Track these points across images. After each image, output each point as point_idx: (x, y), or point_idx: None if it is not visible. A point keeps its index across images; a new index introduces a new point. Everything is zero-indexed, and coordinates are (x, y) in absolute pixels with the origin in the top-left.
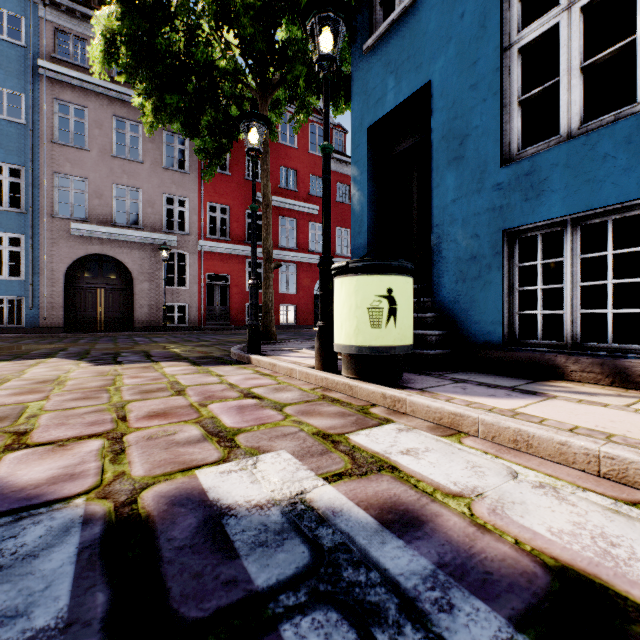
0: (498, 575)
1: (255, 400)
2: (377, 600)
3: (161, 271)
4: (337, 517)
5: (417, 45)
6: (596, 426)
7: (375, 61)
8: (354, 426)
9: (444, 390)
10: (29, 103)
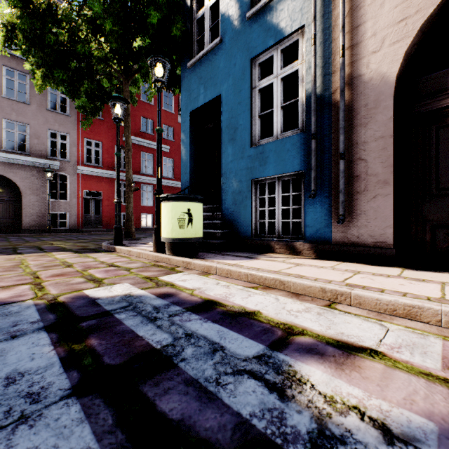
0: (188, 302)
1: (115, 267)
2: (147, 309)
3: (46, 187)
4: (142, 297)
5: (215, 73)
6: (259, 267)
7: (194, 74)
8: (164, 274)
9: (214, 258)
10: None
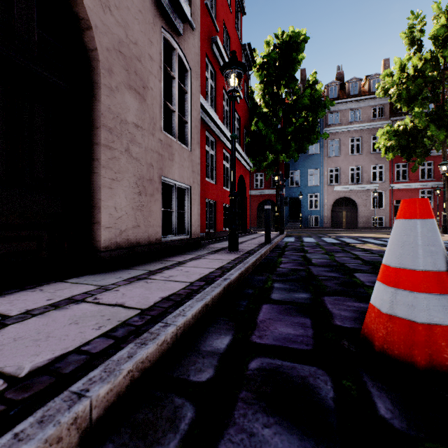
0: None
1: None
2: None
3: (370, 201)
4: None
5: None
6: None
7: None
8: None
9: None
10: (320, 145)
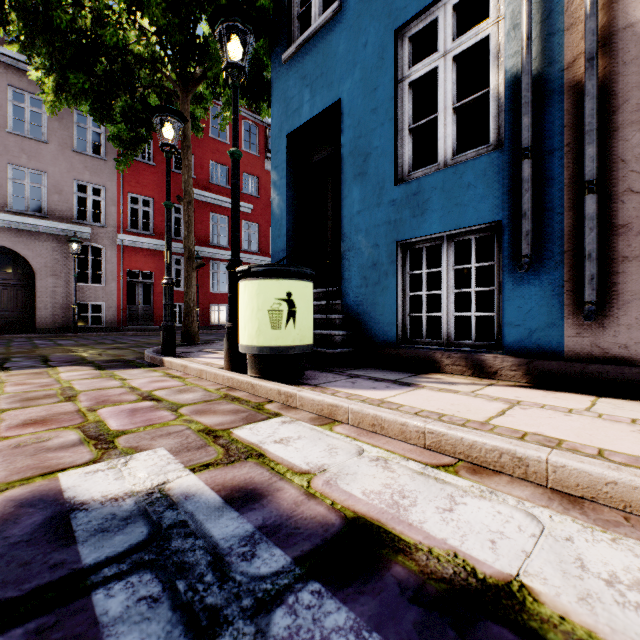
0: (304, 529)
1: (153, 402)
2: (193, 560)
3: (71, 266)
4: (188, 500)
5: (329, 64)
6: (438, 409)
7: (293, 72)
8: (242, 421)
9: (336, 385)
10: None
